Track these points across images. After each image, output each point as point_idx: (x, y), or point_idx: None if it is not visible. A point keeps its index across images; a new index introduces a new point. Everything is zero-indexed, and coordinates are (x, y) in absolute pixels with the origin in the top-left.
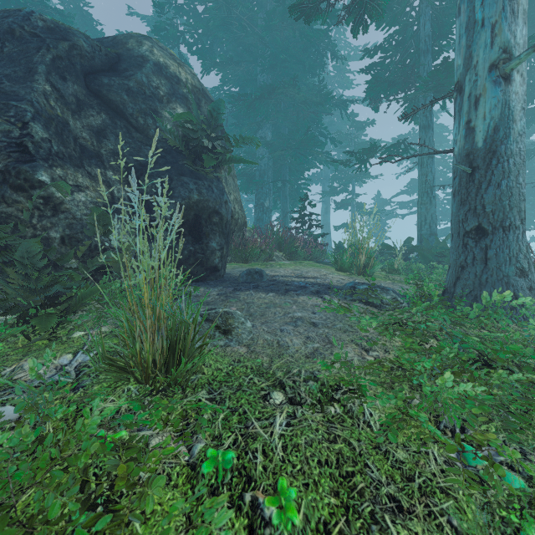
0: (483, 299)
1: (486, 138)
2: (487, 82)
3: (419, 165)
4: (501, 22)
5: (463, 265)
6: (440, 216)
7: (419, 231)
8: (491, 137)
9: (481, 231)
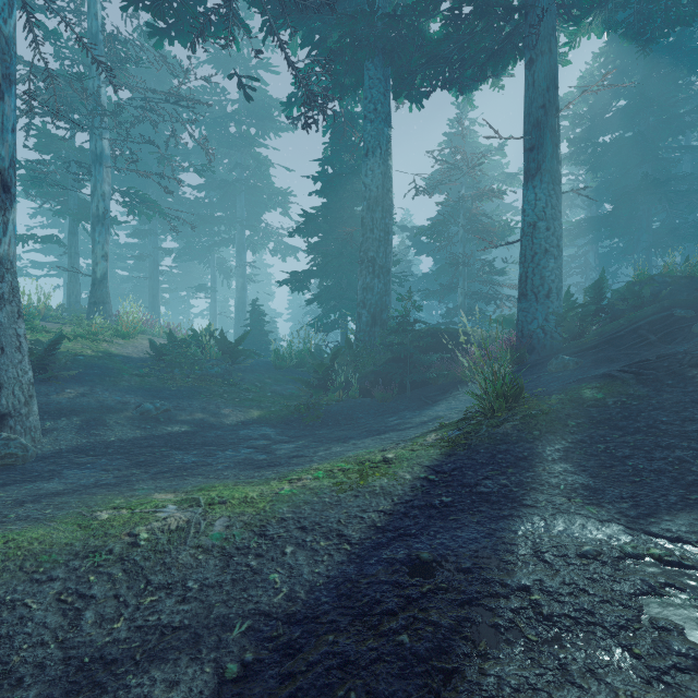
0: (94, 318)
1: (98, 276)
2: (99, 260)
3: (69, 256)
4: (102, 245)
5: (92, 313)
6: (83, 284)
7: (69, 299)
8: (100, 277)
9: (97, 303)
